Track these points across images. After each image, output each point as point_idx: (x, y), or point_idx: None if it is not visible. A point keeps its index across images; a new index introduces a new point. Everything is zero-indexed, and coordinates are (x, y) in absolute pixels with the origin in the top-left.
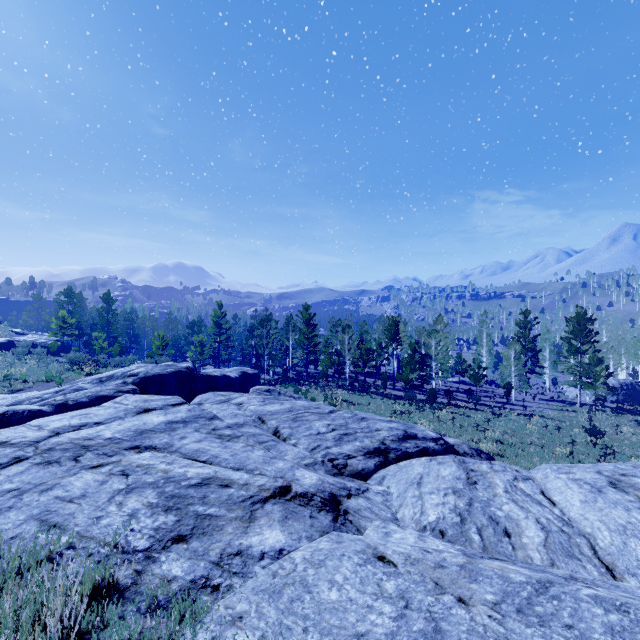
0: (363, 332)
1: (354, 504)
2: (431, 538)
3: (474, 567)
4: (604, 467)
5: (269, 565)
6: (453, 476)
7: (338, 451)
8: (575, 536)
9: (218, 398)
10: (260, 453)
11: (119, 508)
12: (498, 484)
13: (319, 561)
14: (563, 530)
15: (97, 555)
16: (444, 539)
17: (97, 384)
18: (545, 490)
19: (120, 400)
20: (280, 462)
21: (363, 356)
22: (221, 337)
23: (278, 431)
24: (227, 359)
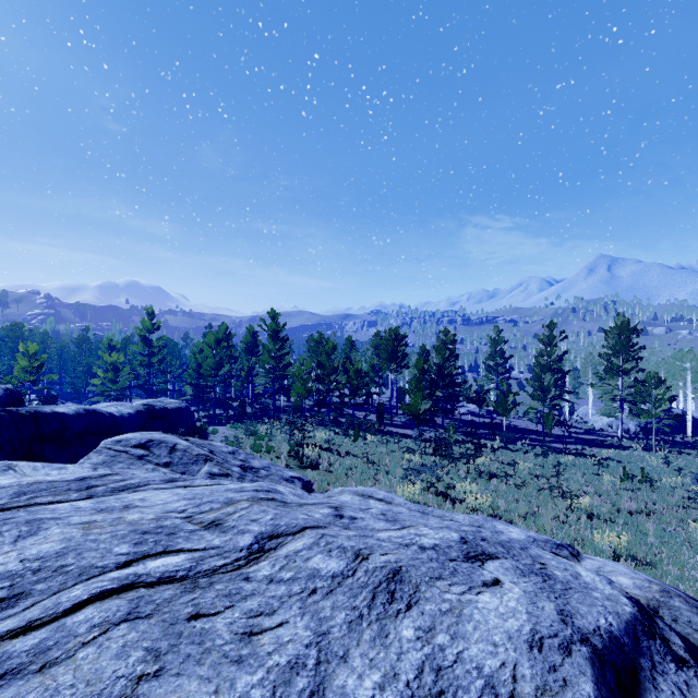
0: (351, 350)
1: None
2: None
3: None
4: None
5: None
6: None
7: None
8: None
9: None
10: None
11: None
12: None
13: None
14: None
15: None
16: None
17: None
18: None
19: None
20: None
21: (352, 380)
22: (153, 359)
23: None
24: (161, 389)
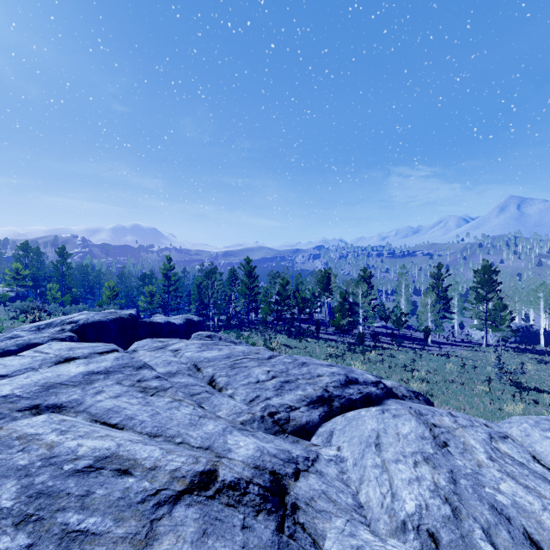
0: (298, 283)
1: (304, 489)
2: None
3: None
4: None
5: None
6: (416, 434)
7: (279, 402)
8: None
9: (155, 344)
10: (188, 410)
11: None
12: (475, 446)
13: None
14: None
15: None
16: None
17: (34, 332)
18: (536, 455)
19: (42, 348)
20: (210, 423)
21: (299, 304)
22: (170, 288)
23: (214, 380)
24: (175, 308)
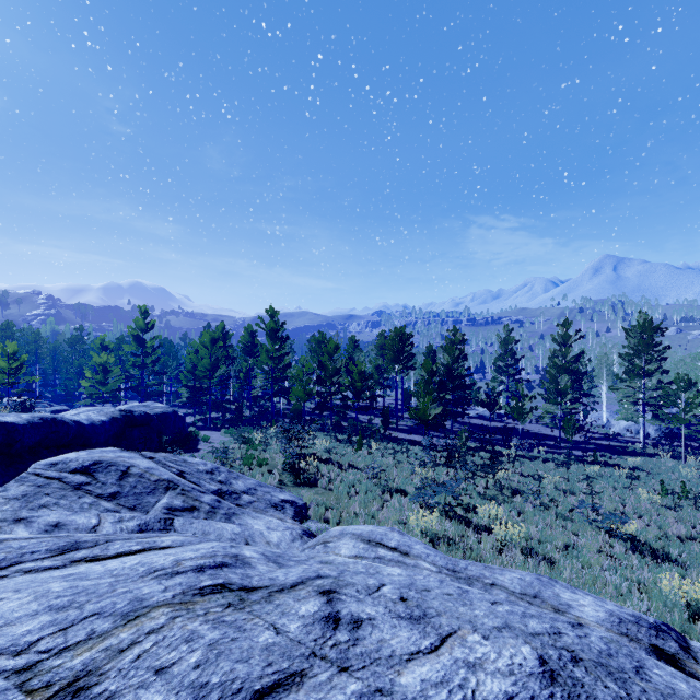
0: (354, 350)
1: None
2: None
3: None
4: None
5: None
6: None
7: None
8: None
9: None
10: None
11: None
12: None
13: None
14: None
15: None
16: None
17: None
18: None
19: None
20: None
21: (355, 383)
22: (147, 360)
23: None
24: (155, 392)
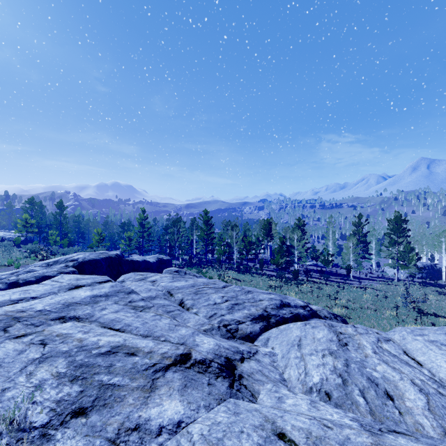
0: (246, 230)
1: (247, 368)
2: (322, 404)
3: None
4: None
5: (166, 441)
6: (326, 338)
7: (231, 318)
8: None
9: (137, 277)
10: (166, 321)
11: (28, 379)
12: (366, 345)
13: (217, 440)
14: (441, 392)
15: None
16: (331, 402)
17: (45, 267)
18: (407, 350)
19: (57, 279)
20: (183, 329)
21: (246, 247)
22: (144, 234)
23: (183, 302)
24: (148, 249)
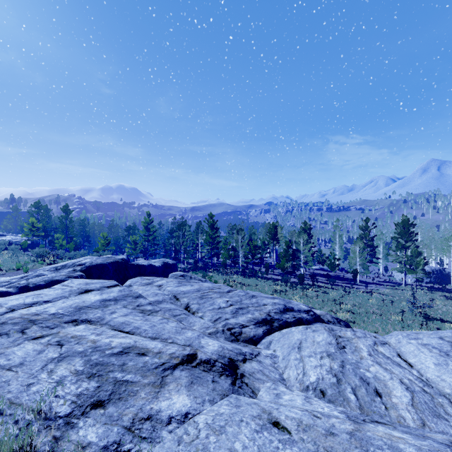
0: (252, 234)
1: (249, 368)
2: (315, 399)
3: (363, 435)
4: (444, 334)
5: (175, 429)
6: (326, 342)
7: (235, 322)
8: (437, 396)
9: (144, 281)
10: (173, 324)
11: (49, 375)
12: (362, 348)
13: (220, 427)
14: (425, 390)
15: (21, 422)
16: (325, 398)
17: (53, 271)
18: (400, 353)
19: (67, 283)
20: (189, 332)
21: (252, 251)
22: (149, 237)
23: (189, 306)
24: (154, 253)
